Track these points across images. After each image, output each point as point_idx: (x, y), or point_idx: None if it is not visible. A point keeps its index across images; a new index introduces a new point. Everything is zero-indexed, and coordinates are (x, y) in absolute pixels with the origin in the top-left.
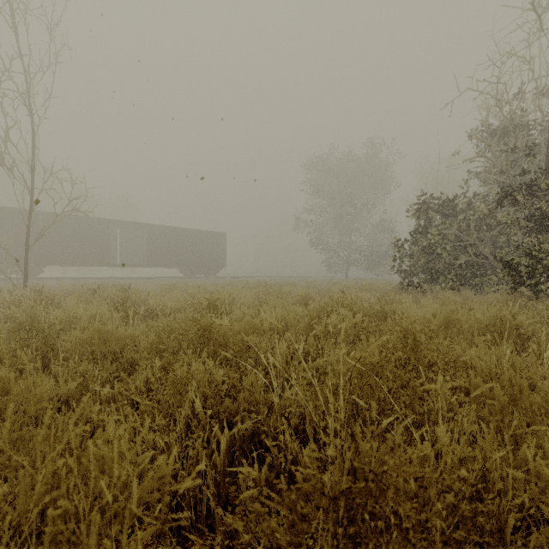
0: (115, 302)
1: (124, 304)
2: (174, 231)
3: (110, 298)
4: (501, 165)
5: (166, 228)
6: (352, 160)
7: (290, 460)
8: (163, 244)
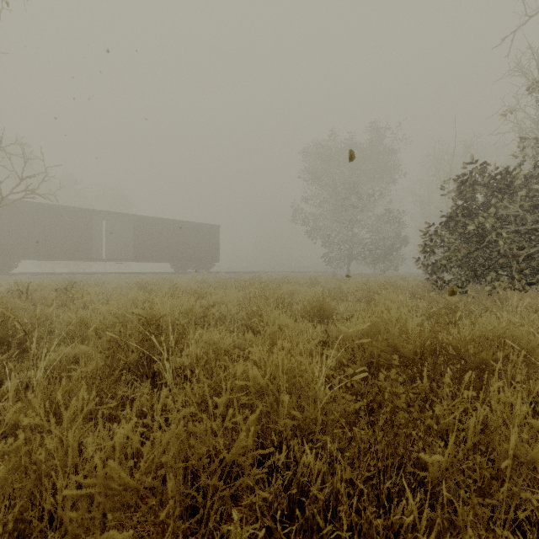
0: None
1: (4, 323)
2: (164, 222)
3: None
4: None
5: (155, 220)
6: (355, 147)
7: None
8: (151, 237)
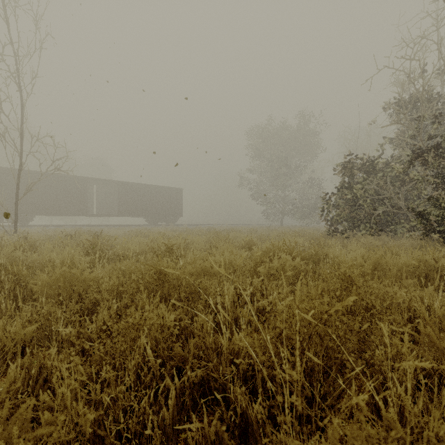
0: (86, 246)
1: (94, 248)
2: (140, 187)
3: (82, 243)
4: (414, 131)
5: (134, 184)
6: (286, 129)
7: (239, 412)
8: (131, 198)
